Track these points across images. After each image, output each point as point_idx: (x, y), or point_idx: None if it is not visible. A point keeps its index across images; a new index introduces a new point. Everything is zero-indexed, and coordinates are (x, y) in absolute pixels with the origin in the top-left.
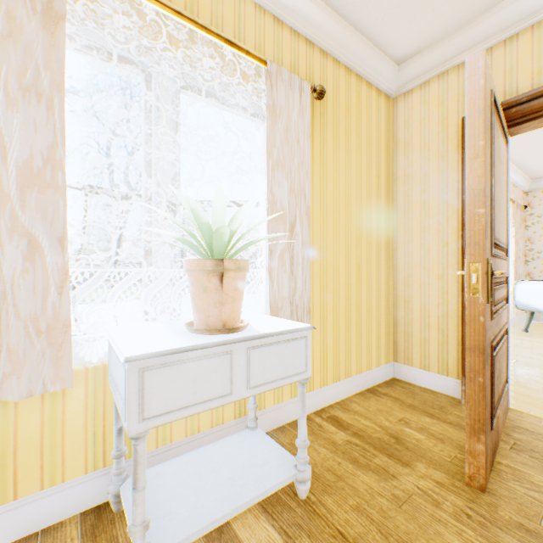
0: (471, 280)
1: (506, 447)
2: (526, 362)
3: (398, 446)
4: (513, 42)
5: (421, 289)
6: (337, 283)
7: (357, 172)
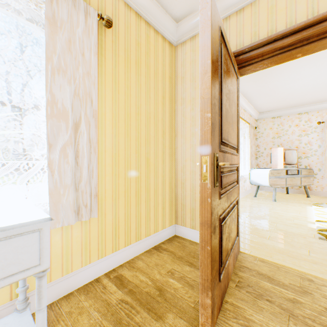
0: (203, 169)
1: (233, 286)
2: (253, 216)
3: (159, 299)
4: (241, 13)
5: (191, 175)
6: (128, 172)
7: (146, 92)
